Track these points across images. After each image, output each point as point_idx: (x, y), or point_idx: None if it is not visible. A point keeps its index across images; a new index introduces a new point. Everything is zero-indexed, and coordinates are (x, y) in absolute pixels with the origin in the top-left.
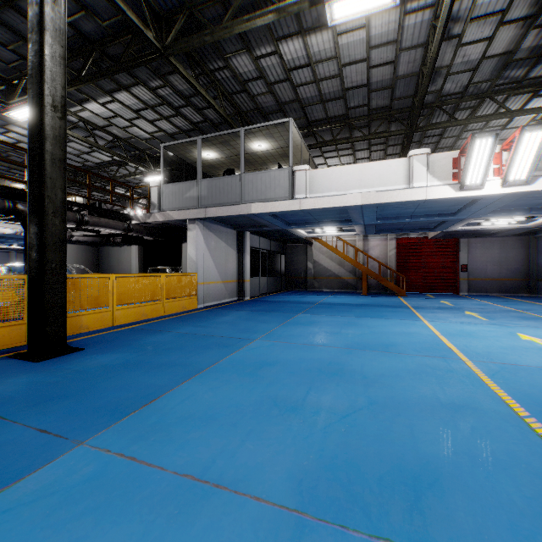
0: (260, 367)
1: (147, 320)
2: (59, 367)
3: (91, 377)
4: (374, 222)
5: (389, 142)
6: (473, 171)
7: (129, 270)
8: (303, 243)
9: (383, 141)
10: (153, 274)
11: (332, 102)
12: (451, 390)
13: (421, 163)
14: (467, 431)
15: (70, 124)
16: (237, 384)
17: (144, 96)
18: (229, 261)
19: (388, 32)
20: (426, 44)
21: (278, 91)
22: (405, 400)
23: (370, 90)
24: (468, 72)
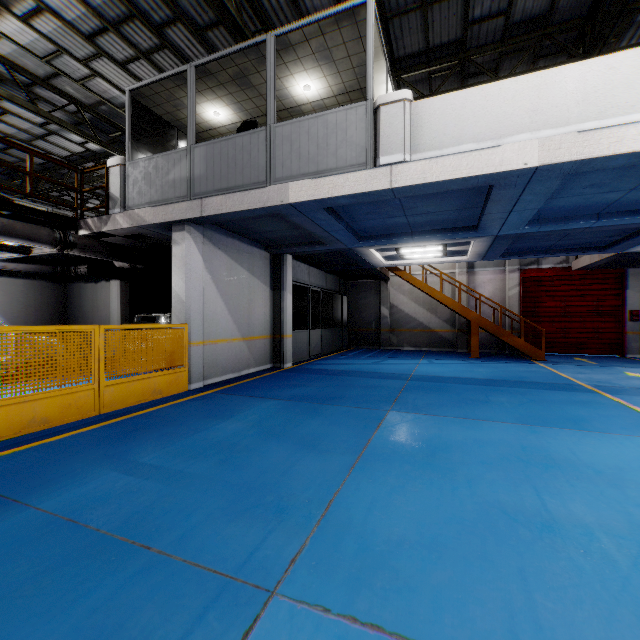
0: None
1: (38, 435)
2: None
3: None
4: (519, 229)
5: None
6: None
7: (108, 319)
8: (375, 279)
9: None
10: (68, 327)
11: (441, 6)
12: None
13: None
14: None
15: None
16: None
17: None
18: (257, 303)
19: None
20: None
21: None
22: None
23: None
24: None
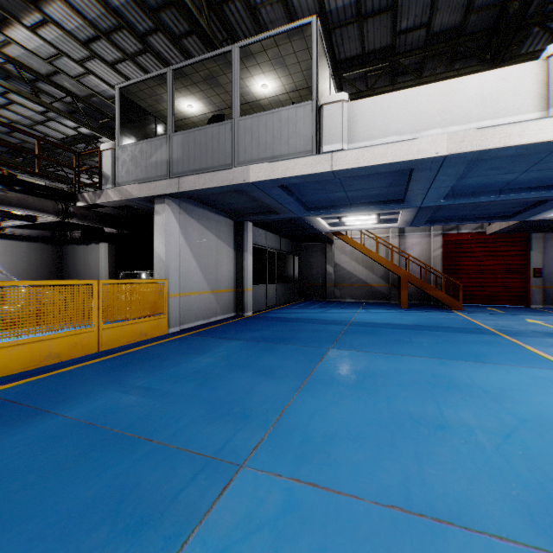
0: None
1: (53, 367)
2: None
3: None
4: (438, 202)
5: None
6: None
7: (97, 275)
8: (321, 241)
9: None
10: (75, 282)
11: (374, 19)
12: None
13: None
14: None
15: None
16: None
17: (89, 10)
18: (223, 262)
19: None
20: None
21: None
22: None
23: None
24: None
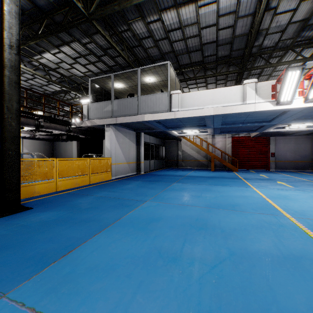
0: (149, 222)
1: (79, 187)
2: (11, 222)
3: (31, 230)
4: (220, 126)
5: (228, 78)
6: (286, 92)
7: (71, 156)
8: (176, 140)
9: (224, 78)
10: (83, 158)
11: (194, 52)
12: (287, 242)
13: (251, 88)
14: (311, 282)
15: (34, 67)
16: (133, 236)
17: (78, 48)
18: (131, 150)
19: (230, 6)
20: (254, 14)
21: (161, 45)
22: (256, 252)
23: (218, 45)
24: (279, 33)
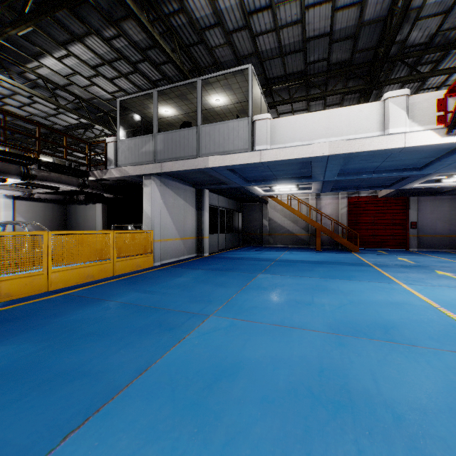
0: (212, 381)
1: (92, 282)
2: None
3: None
4: (334, 178)
5: (344, 103)
6: None
7: (94, 227)
8: (259, 202)
9: (338, 102)
10: (101, 232)
11: (291, 55)
12: None
13: (399, 106)
14: None
15: (28, 81)
16: (166, 442)
17: (99, 48)
18: (188, 218)
19: None
20: None
21: (236, 42)
22: None
23: (332, 40)
24: (439, 17)
